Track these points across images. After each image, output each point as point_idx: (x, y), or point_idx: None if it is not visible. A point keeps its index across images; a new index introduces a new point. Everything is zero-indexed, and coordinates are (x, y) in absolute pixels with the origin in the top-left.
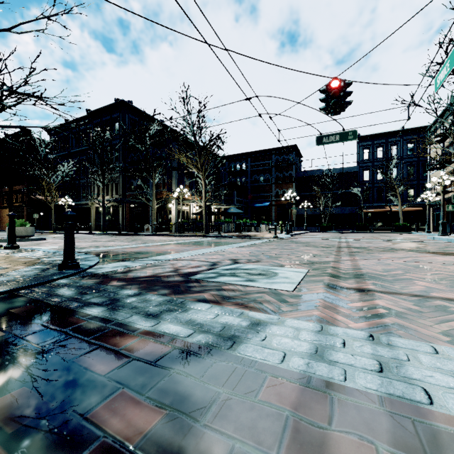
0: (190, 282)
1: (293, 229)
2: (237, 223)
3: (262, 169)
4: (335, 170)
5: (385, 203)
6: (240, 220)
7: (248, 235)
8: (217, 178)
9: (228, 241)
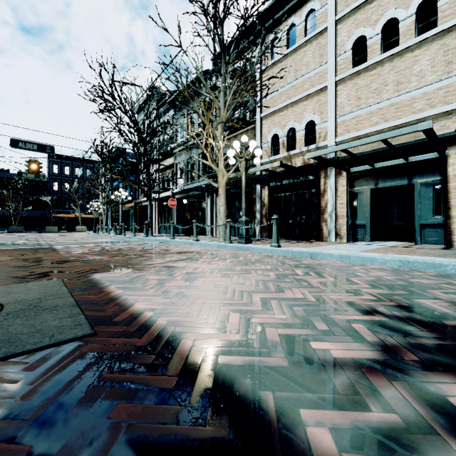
0: None
1: None
2: None
3: None
4: None
5: (71, 210)
6: None
7: None
8: None
9: None
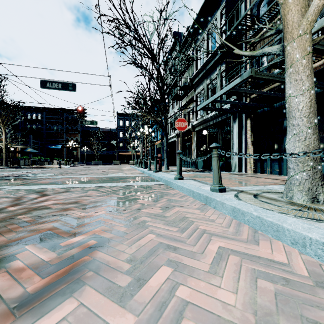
0: (18, 176)
1: (78, 163)
2: (33, 159)
3: (55, 121)
4: (105, 129)
5: (130, 149)
6: (35, 157)
7: (42, 166)
8: (14, 124)
9: (27, 169)
